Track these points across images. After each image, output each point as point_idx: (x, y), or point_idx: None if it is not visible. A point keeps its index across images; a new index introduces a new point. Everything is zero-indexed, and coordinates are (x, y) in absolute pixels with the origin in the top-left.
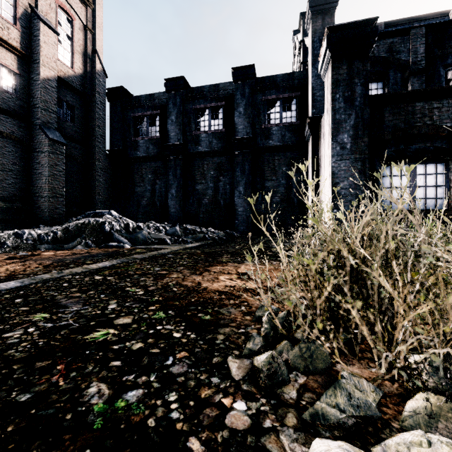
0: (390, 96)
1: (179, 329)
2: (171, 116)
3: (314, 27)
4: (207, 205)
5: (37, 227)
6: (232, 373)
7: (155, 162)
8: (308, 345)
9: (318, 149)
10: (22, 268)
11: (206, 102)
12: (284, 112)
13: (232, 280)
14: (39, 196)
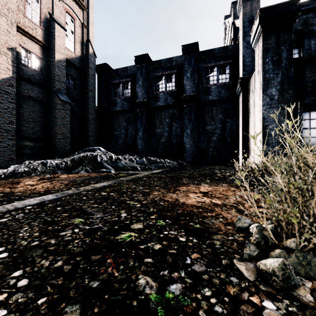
0: (310, 58)
1: (182, 234)
2: (139, 81)
3: (244, 11)
4: (164, 143)
5: (54, 159)
6: (244, 274)
7: (127, 113)
8: (303, 254)
9: (247, 101)
10: (51, 186)
11: (163, 70)
12: (220, 75)
13: (200, 197)
14: (55, 138)
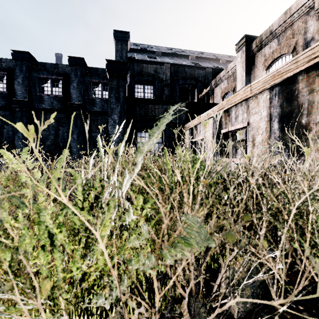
0: (138, 99)
1: None
2: (18, 78)
3: (117, 48)
4: (50, 146)
5: None
6: None
7: (2, 111)
8: None
9: None
10: None
11: (48, 74)
12: (104, 91)
13: None
14: None
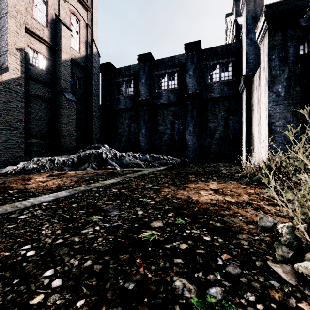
0: None
1: (205, 233)
2: (142, 80)
3: (248, 8)
4: (167, 141)
5: (60, 156)
6: (283, 277)
7: (130, 111)
8: None
9: (251, 98)
10: (62, 182)
11: (166, 69)
12: (223, 73)
13: (212, 195)
14: (61, 136)
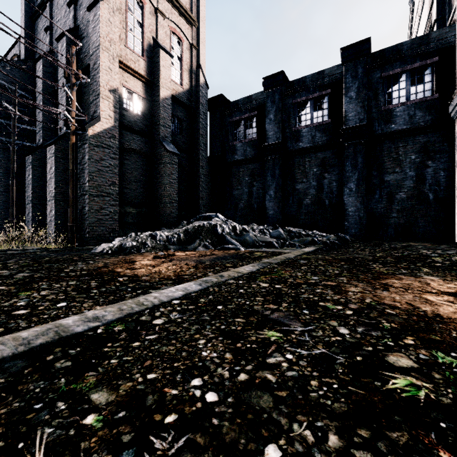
0: None
1: None
2: (270, 114)
3: None
4: (309, 206)
5: (159, 230)
6: None
7: (252, 164)
8: None
9: None
10: (178, 268)
11: (308, 93)
12: (413, 87)
13: None
14: (159, 202)
